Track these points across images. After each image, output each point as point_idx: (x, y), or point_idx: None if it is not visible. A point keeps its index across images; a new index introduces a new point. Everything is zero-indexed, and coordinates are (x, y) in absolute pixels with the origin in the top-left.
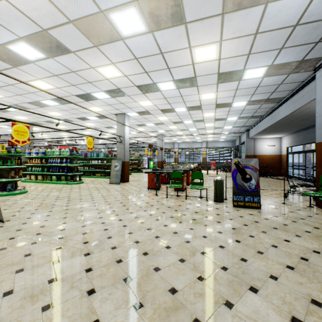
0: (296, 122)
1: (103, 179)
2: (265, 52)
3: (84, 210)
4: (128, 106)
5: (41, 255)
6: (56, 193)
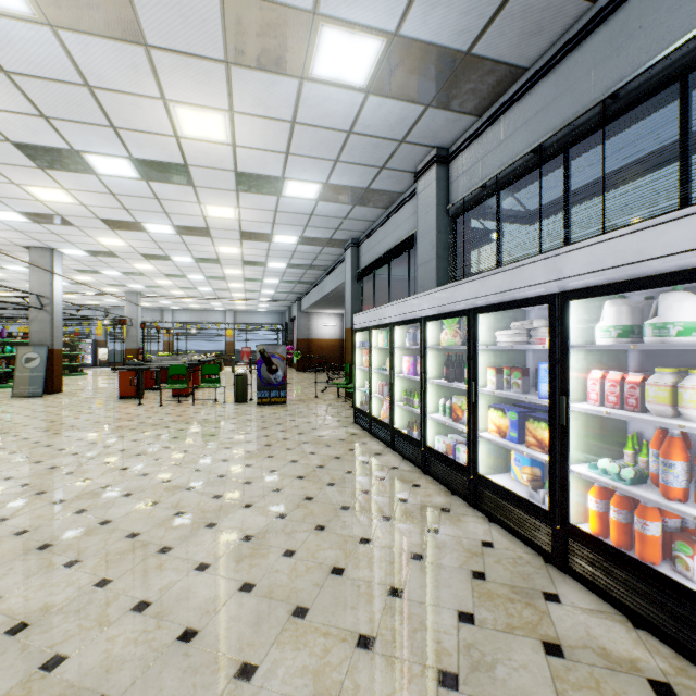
0: None
1: None
2: (291, 225)
3: (9, 431)
4: (68, 240)
5: (6, 463)
6: None
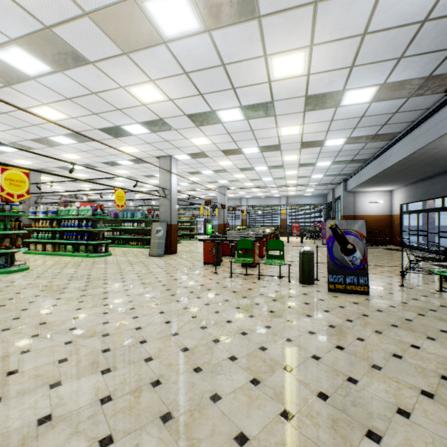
0: (416, 168)
1: (140, 249)
2: (377, 63)
3: (109, 296)
4: (175, 146)
5: (33, 372)
6: (71, 271)
